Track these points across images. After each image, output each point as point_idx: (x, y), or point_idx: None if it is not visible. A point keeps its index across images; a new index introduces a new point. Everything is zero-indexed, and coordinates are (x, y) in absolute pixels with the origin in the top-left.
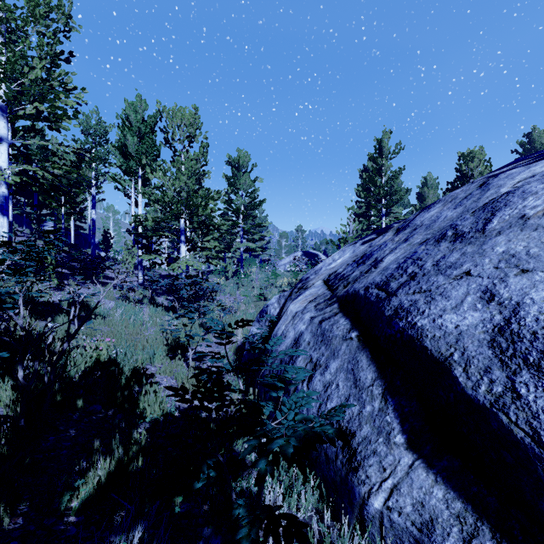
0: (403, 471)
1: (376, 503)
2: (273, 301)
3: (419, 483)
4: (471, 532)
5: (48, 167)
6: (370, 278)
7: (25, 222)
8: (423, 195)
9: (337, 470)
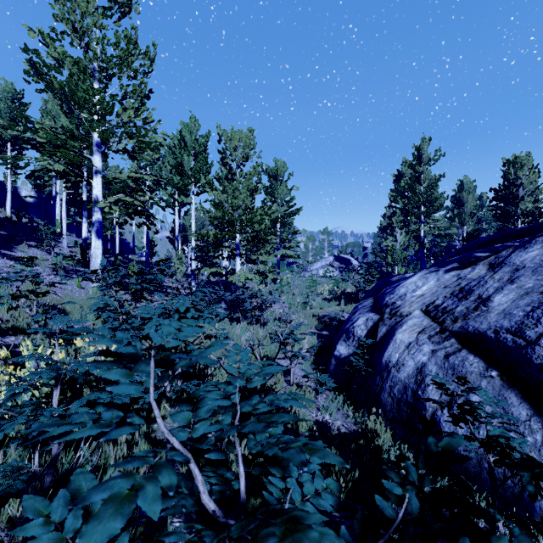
0: None
1: None
2: (359, 323)
3: None
4: None
5: (135, 195)
6: (490, 320)
7: (71, 229)
8: (461, 199)
9: (508, 487)
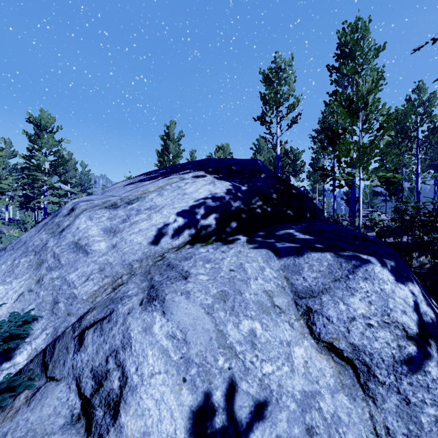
0: None
1: None
2: None
3: None
4: None
5: None
6: None
7: None
8: None
9: None
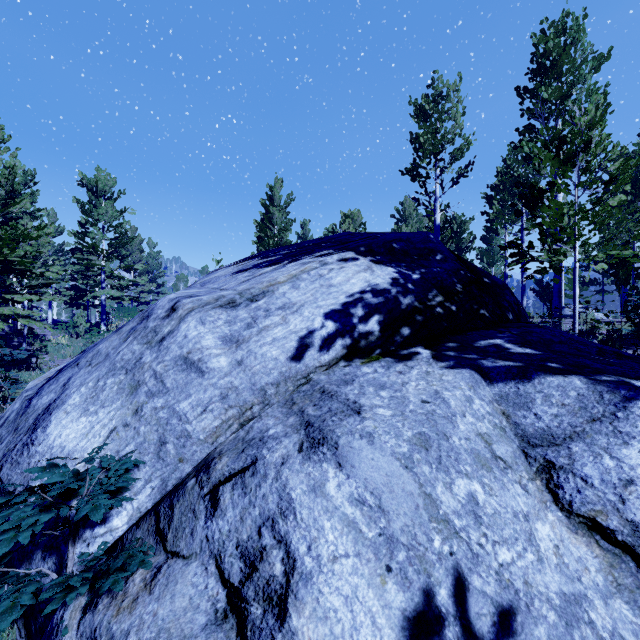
0: None
1: None
2: None
3: None
4: None
5: None
6: None
7: None
8: None
9: None
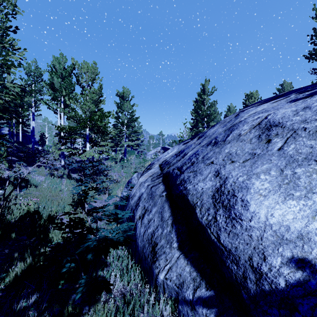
0: (174, 260)
1: (161, 277)
2: (134, 176)
3: (180, 265)
4: (197, 285)
5: (1, 96)
6: (177, 164)
7: None
8: (227, 116)
9: (148, 263)
